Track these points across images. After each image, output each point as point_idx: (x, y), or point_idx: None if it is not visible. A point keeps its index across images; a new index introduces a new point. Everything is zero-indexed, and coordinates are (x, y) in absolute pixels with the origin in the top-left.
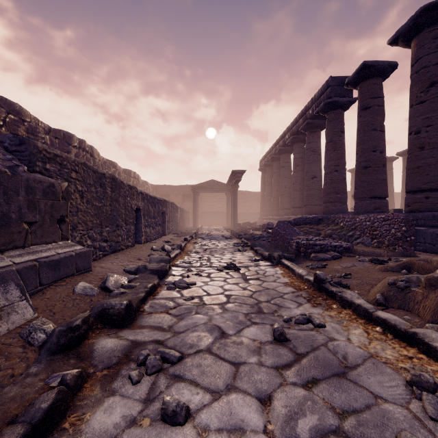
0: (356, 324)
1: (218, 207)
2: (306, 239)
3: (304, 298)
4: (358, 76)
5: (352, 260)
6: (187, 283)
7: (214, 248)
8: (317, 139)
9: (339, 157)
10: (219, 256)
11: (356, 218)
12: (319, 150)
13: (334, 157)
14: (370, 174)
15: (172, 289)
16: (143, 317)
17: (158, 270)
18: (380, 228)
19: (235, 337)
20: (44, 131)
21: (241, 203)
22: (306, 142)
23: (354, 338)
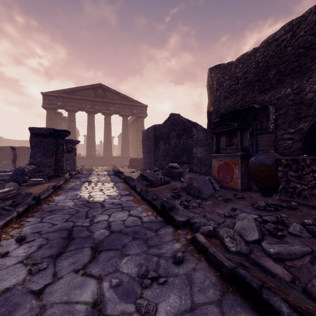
0: None
1: None
2: None
3: None
4: None
5: None
6: None
7: None
8: None
9: None
10: None
11: None
12: None
13: None
14: None
15: None
16: None
17: None
18: None
19: None
20: None
21: None
22: None
23: None
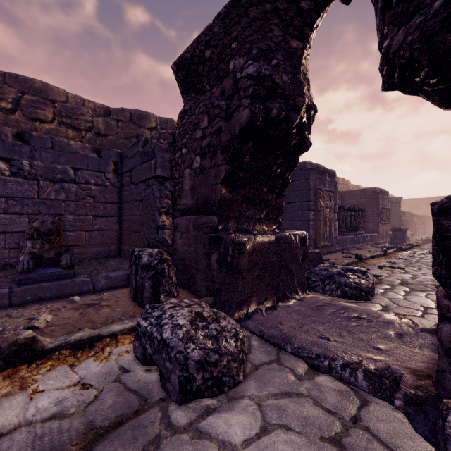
0: None
1: None
2: None
3: None
4: None
5: None
6: None
7: None
8: None
9: None
10: None
11: None
12: None
13: None
14: None
15: None
16: None
17: None
18: None
19: None
20: None
21: None
22: None
23: None
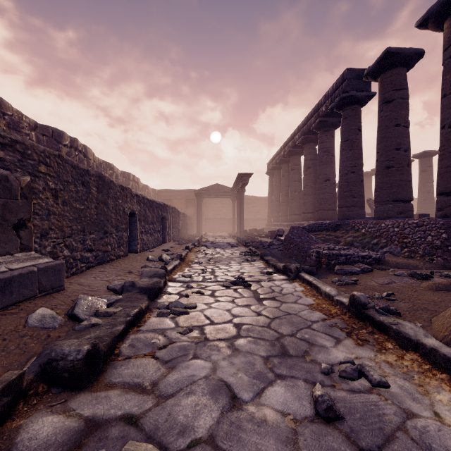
0: (435, 382)
1: (223, 212)
2: (328, 248)
3: (341, 329)
4: (379, 65)
5: (387, 274)
6: (185, 306)
7: (219, 258)
8: (331, 138)
9: (355, 157)
10: (225, 268)
11: (381, 224)
12: (332, 150)
13: (350, 157)
14: (393, 174)
15: (165, 315)
16: (116, 365)
17: (149, 288)
18: (412, 235)
19: (252, 405)
20: (29, 126)
21: (248, 209)
22: (318, 141)
23: (445, 412)
